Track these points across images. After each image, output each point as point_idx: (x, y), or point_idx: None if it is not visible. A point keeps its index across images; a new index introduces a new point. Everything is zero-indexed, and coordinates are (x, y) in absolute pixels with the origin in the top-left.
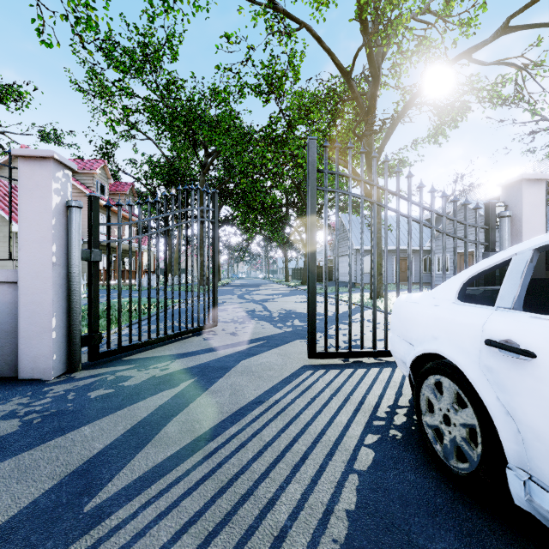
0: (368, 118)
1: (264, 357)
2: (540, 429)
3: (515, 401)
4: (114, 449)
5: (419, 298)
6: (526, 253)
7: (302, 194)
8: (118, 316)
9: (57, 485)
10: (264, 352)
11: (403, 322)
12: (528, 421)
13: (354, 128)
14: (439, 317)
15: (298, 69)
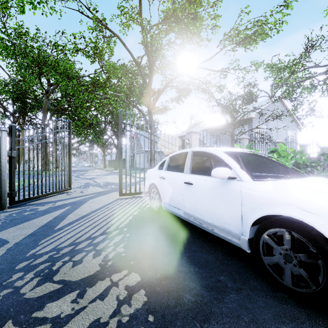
0: (148, 89)
1: (100, 198)
2: (165, 192)
3: (163, 188)
4: (53, 221)
5: (151, 169)
6: (168, 158)
7: (114, 117)
8: (23, 183)
9: (39, 228)
10: (99, 197)
11: (148, 177)
12: (164, 191)
13: (142, 92)
14: (154, 174)
15: (113, 48)
